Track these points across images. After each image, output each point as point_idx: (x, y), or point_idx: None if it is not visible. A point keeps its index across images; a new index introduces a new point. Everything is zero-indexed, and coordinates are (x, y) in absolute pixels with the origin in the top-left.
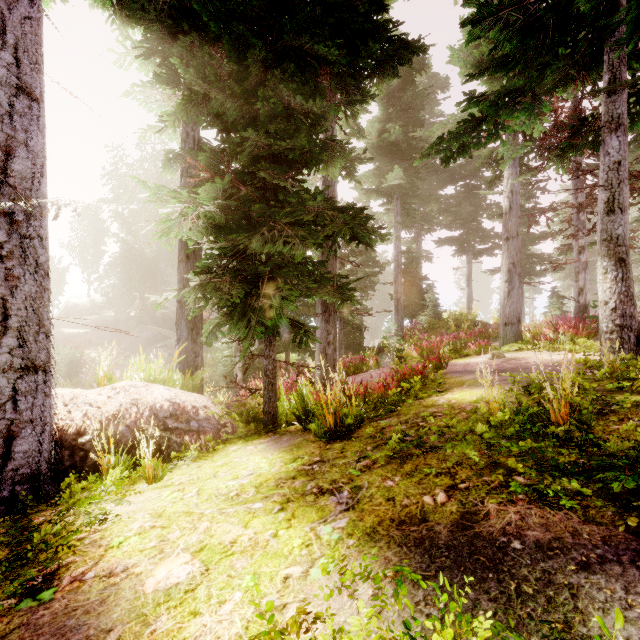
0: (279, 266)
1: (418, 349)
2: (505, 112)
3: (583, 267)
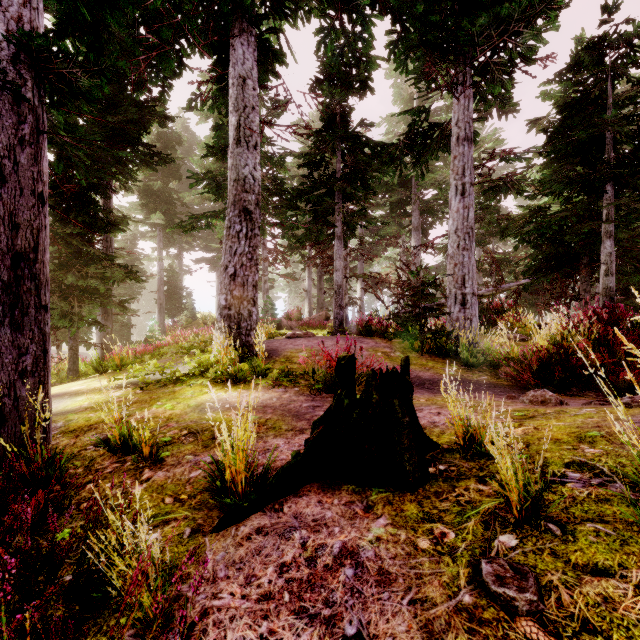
0: (83, 289)
1: (173, 338)
2: (212, 219)
3: (266, 291)
